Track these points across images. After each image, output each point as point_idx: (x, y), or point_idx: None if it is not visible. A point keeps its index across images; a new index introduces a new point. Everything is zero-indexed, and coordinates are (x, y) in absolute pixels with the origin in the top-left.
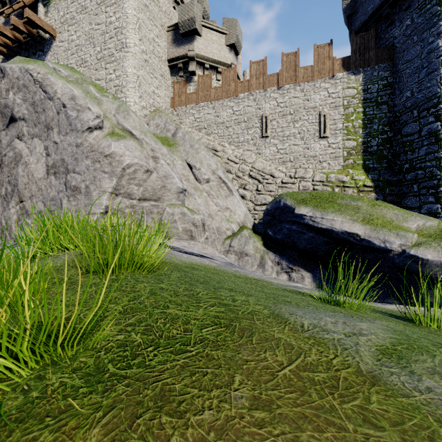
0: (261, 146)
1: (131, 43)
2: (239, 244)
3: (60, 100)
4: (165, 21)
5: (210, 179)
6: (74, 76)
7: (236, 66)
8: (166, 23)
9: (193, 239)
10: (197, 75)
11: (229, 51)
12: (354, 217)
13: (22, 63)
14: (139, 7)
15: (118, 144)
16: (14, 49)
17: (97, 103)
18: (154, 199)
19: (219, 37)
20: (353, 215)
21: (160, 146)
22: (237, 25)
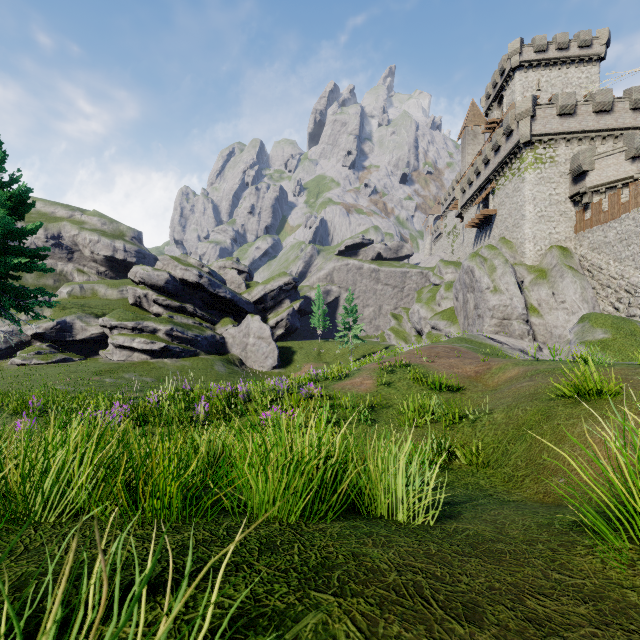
0: (638, 261)
1: (527, 213)
2: (563, 345)
3: (476, 279)
4: (565, 168)
5: (567, 300)
6: (490, 254)
7: (619, 190)
8: (567, 168)
9: (522, 339)
10: (591, 204)
11: (631, 163)
12: (576, 331)
13: (468, 261)
14: (533, 186)
15: (492, 296)
16: (480, 224)
17: (493, 272)
18: (508, 319)
19: (617, 157)
20: (577, 330)
21: (516, 291)
22: (636, 138)
